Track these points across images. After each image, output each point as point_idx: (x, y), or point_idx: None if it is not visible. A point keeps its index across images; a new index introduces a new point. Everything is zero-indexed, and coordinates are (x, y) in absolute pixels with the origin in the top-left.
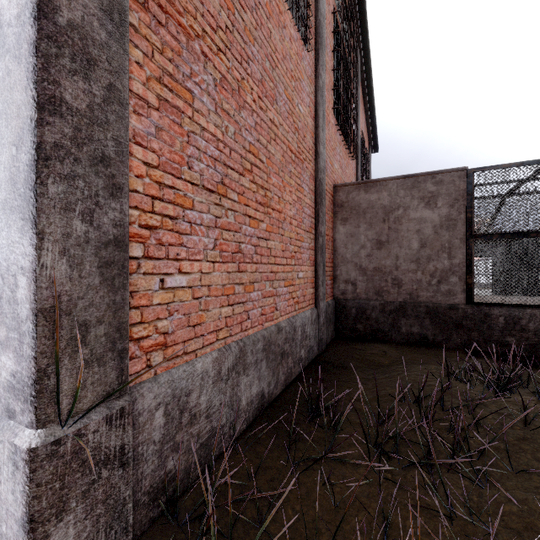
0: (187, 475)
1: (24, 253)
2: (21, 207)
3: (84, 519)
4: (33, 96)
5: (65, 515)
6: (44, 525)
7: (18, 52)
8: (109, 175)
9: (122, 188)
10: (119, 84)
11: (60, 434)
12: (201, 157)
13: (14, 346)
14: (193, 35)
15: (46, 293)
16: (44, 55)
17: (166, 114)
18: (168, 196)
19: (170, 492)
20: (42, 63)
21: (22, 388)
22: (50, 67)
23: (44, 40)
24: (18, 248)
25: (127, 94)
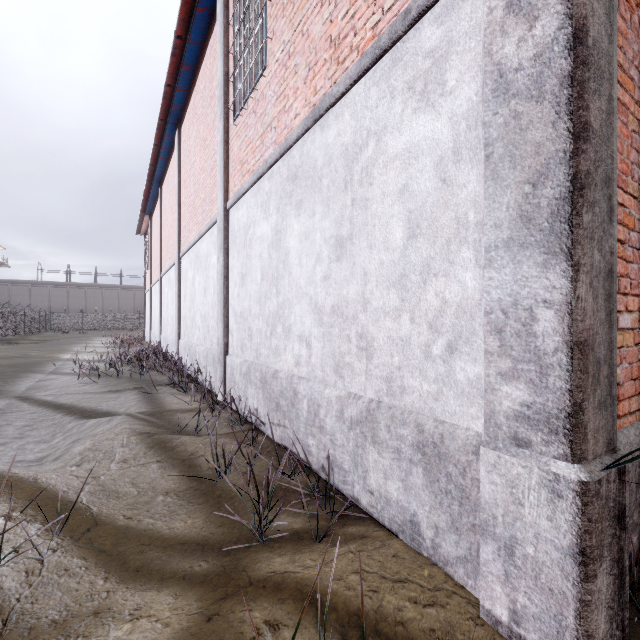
0: (639, 568)
1: (548, 287)
2: (543, 242)
3: (609, 573)
4: (566, 128)
5: (602, 561)
6: (593, 563)
7: (536, 92)
8: (608, 197)
9: (614, 210)
10: (612, 92)
11: (597, 474)
12: (638, 161)
13: (528, 377)
14: (633, 7)
15: (581, 326)
16: (578, 83)
17: (618, 116)
18: (618, 216)
19: (630, 581)
20: (577, 92)
21: (545, 419)
22: (583, 94)
23: (578, 68)
24: (536, 282)
25: (616, 102)
